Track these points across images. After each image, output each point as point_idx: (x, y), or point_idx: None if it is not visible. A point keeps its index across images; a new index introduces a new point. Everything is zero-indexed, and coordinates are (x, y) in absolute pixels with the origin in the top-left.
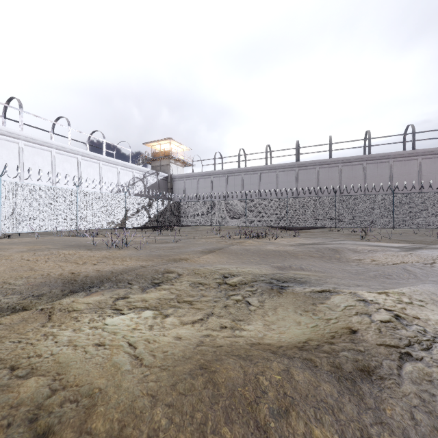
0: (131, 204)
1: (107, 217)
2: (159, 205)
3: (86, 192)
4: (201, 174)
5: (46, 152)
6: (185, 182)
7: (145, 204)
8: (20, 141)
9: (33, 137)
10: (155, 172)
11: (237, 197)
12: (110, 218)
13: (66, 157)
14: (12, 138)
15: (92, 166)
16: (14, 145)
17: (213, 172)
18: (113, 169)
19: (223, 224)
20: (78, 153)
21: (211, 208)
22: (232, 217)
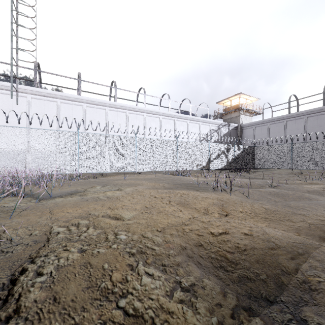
0: (213, 150)
1: (196, 161)
2: (235, 150)
3: (182, 142)
4: (272, 120)
5: (157, 118)
6: (255, 129)
7: (224, 149)
8: (144, 113)
9: (150, 110)
10: (227, 124)
11: (321, 138)
12: (198, 161)
13: (167, 120)
14: (141, 112)
15: (182, 124)
16: (141, 117)
17: (287, 116)
18: (196, 125)
19: (309, 167)
20: (174, 116)
21: (292, 151)
22: (323, 160)
